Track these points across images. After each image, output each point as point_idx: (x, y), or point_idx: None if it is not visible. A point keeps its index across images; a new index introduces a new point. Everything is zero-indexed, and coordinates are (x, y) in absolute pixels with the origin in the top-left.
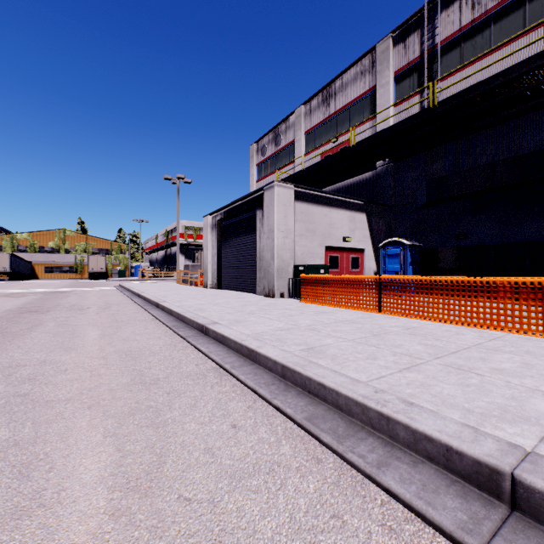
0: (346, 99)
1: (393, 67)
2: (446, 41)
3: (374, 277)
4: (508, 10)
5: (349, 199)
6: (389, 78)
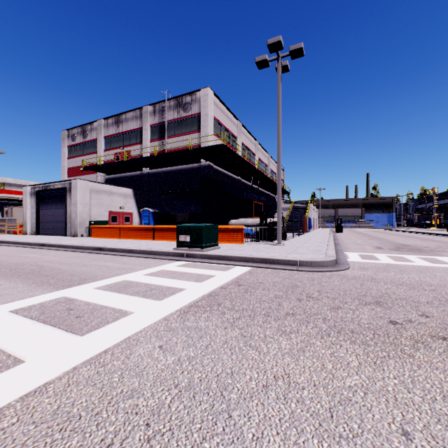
0: (128, 128)
1: (150, 122)
2: (169, 122)
3: (118, 226)
4: (188, 121)
5: (124, 187)
6: (148, 127)
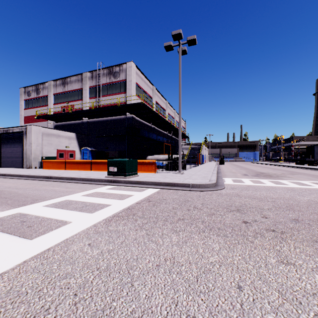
0: (72, 88)
1: (89, 84)
2: (103, 85)
3: (64, 160)
4: (117, 85)
5: (69, 132)
6: (87, 88)
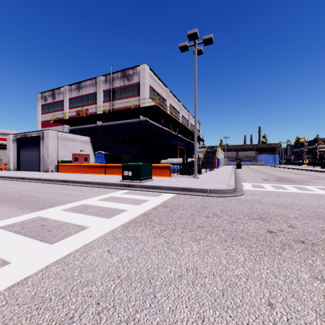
0: (86, 92)
1: (103, 88)
2: (117, 88)
3: (79, 164)
4: (130, 88)
5: (83, 136)
6: (101, 92)
